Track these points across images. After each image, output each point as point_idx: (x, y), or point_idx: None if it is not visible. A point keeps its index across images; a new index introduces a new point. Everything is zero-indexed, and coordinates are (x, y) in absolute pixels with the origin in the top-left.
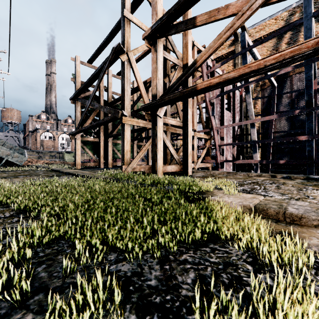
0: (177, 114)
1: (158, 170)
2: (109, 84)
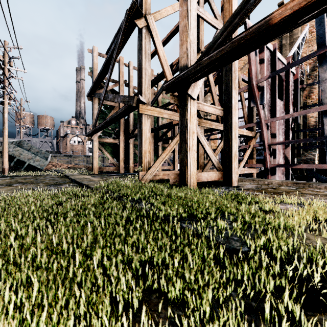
0: None
1: (189, 179)
2: (130, 78)
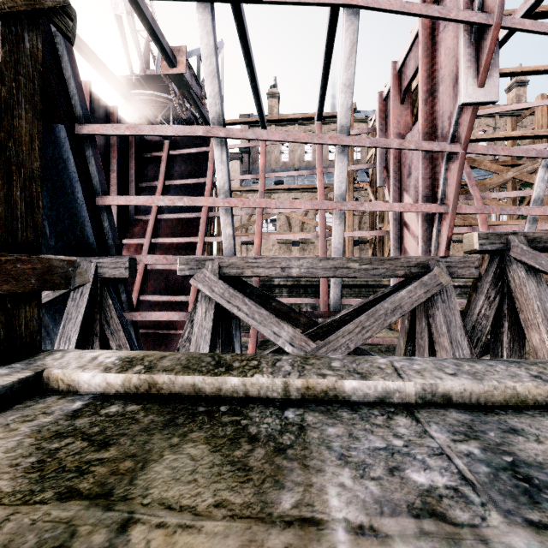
0: None
1: None
2: None
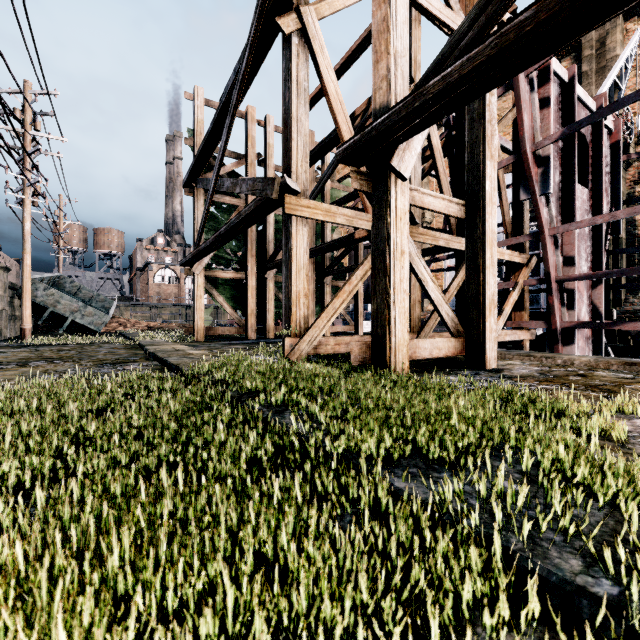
0: (424, 216)
1: (393, 354)
2: (269, 148)
